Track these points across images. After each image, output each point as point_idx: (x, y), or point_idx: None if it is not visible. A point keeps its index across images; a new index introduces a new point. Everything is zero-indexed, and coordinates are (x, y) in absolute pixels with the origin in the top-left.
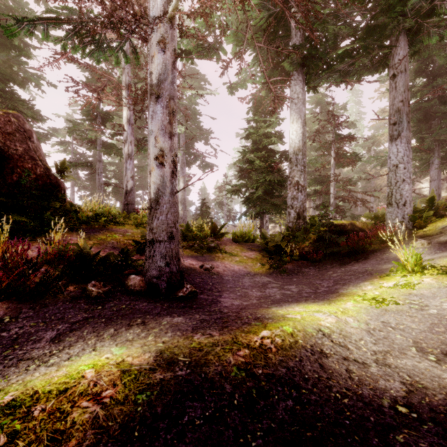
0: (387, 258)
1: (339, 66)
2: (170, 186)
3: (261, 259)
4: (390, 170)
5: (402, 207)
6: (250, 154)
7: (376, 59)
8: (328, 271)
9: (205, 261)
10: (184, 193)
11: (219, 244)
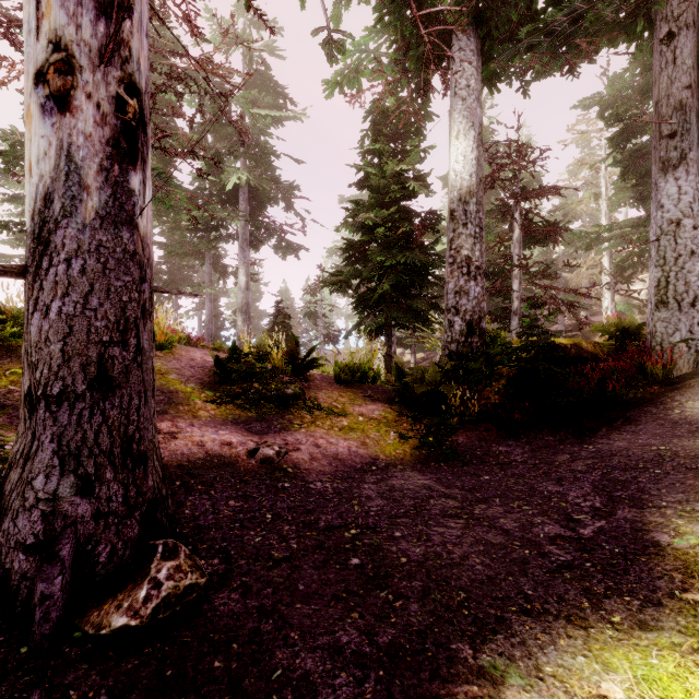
0: (684, 419)
1: (555, 15)
2: (108, 195)
3: (396, 421)
4: (662, 231)
5: (689, 308)
6: (367, 211)
7: (629, 8)
8: (556, 452)
9: (268, 433)
10: (246, 294)
11: (306, 387)
